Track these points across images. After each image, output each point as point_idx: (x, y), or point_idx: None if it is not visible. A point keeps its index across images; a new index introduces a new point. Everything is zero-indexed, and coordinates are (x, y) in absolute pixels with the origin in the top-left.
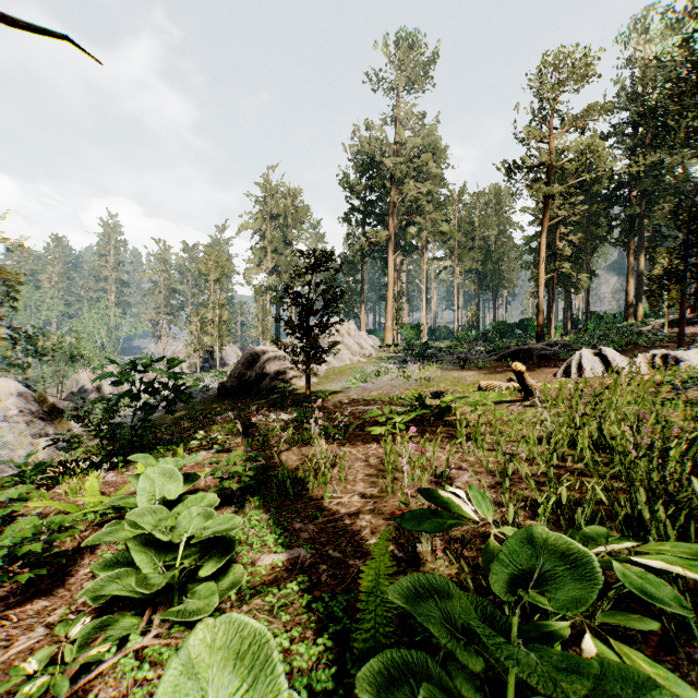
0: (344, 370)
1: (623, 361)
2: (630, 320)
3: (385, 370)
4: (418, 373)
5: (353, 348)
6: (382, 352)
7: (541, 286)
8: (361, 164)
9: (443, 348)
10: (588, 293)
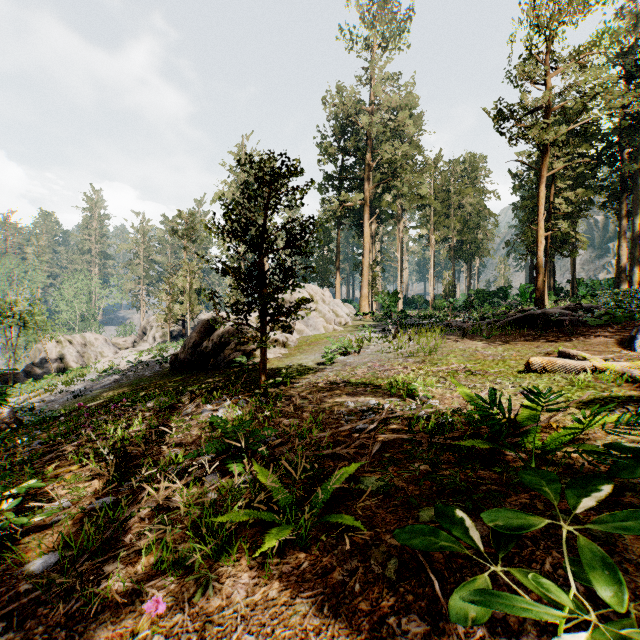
0: (317, 339)
1: None
2: (622, 286)
3: (366, 339)
4: (408, 343)
5: (328, 315)
6: (358, 321)
7: (541, 244)
8: (336, 126)
9: (422, 316)
10: (574, 259)
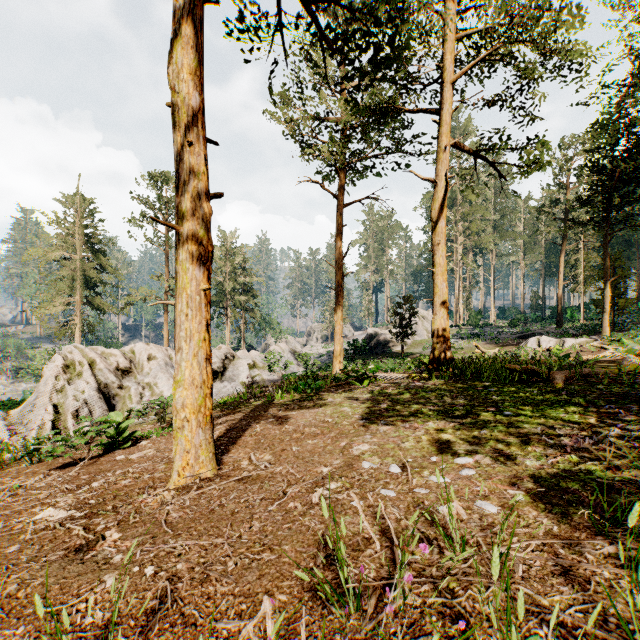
0: (422, 342)
1: (545, 342)
2: None
3: None
4: (461, 345)
5: (429, 329)
6: (452, 330)
7: (559, 289)
8: None
9: (500, 327)
10: (638, 283)
